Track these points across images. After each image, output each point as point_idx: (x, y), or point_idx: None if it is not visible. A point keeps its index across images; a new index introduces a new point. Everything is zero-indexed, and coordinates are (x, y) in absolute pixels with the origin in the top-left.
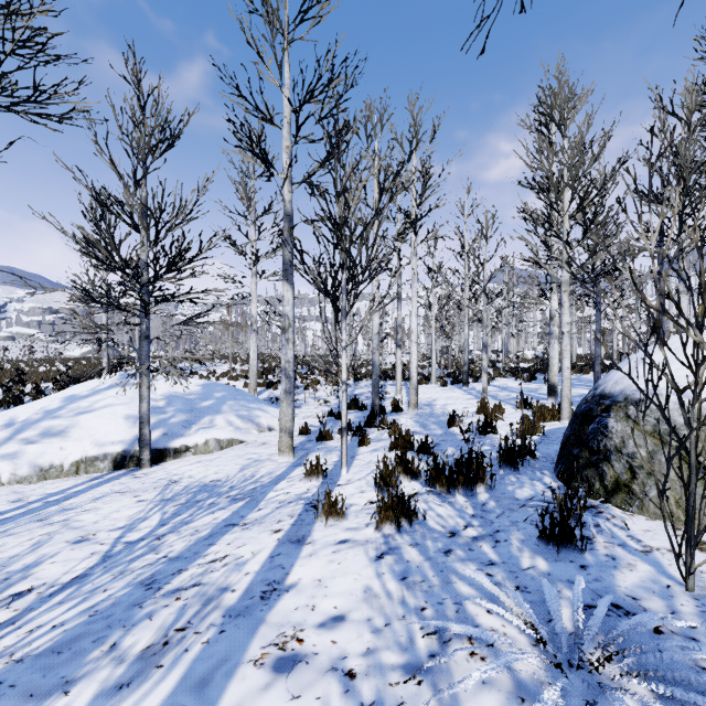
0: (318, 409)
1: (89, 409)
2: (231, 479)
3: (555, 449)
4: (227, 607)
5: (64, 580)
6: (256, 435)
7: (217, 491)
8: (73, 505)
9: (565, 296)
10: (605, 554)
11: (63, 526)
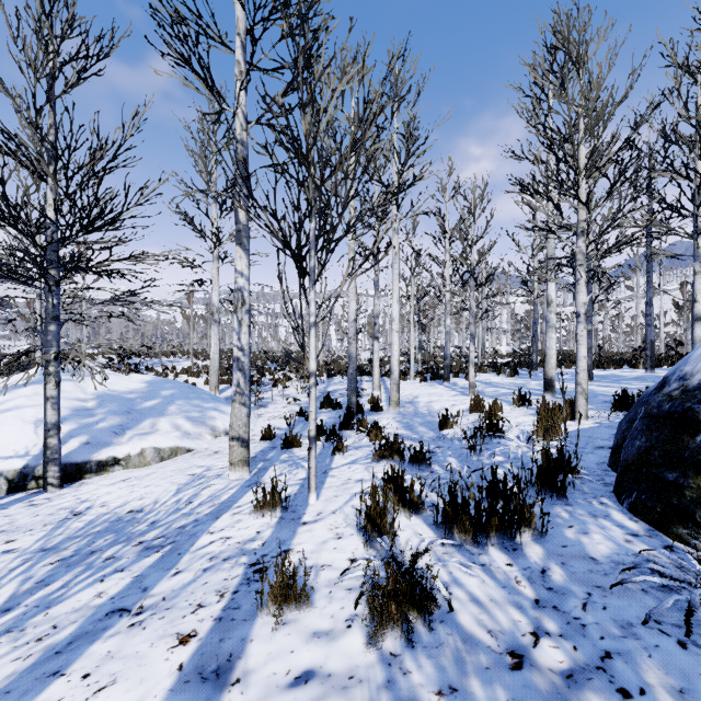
0: (286, 409)
1: None
2: (157, 508)
3: (594, 461)
4: None
5: None
6: (209, 441)
7: (130, 531)
8: None
9: (581, 270)
10: None
11: None
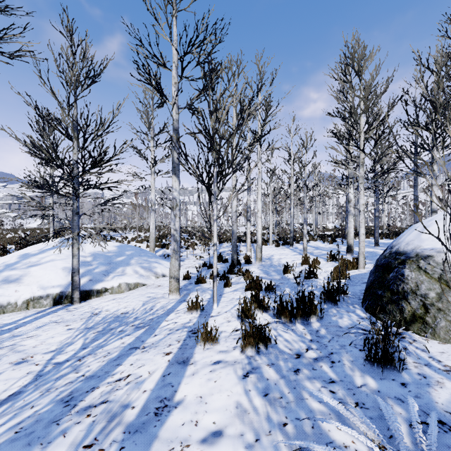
0: (195, 262)
1: (37, 263)
2: (135, 312)
3: (359, 289)
4: (127, 423)
5: (2, 397)
6: (154, 280)
7: (126, 321)
8: (21, 333)
9: (361, 186)
10: (417, 373)
11: (10, 350)
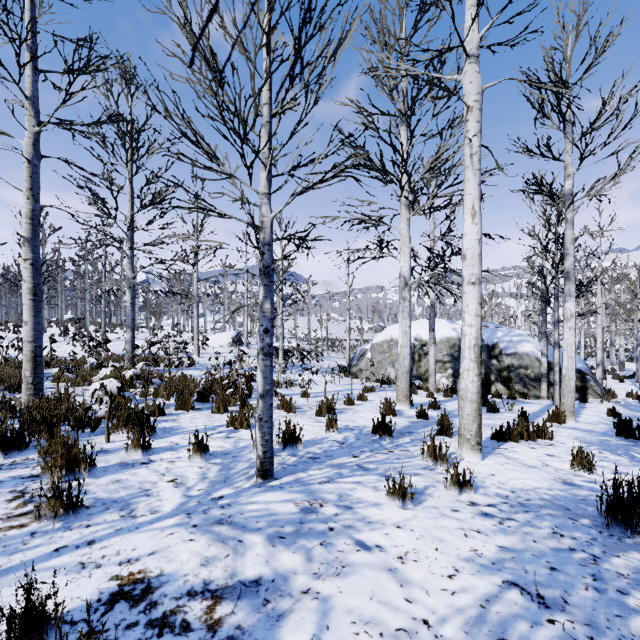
0: None
1: None
2: None
3: None
4: None
5: None
6: None
7: None
8: None
9: None
10: None
11: None
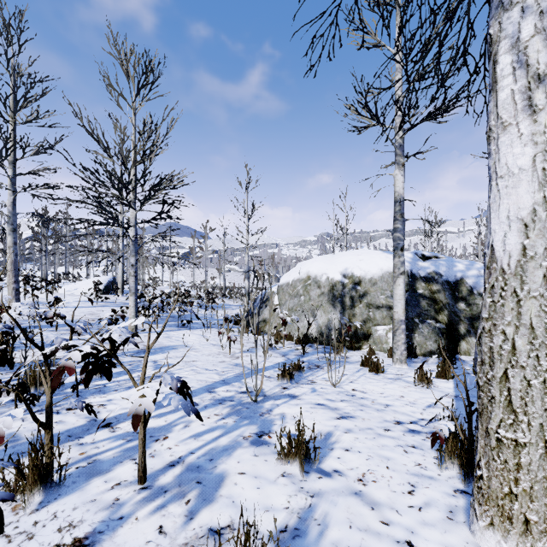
0: None
1: None
2: None
3: None
4: None
5: None
6: None
7: None
8: None
9: None
10: None
11: None
